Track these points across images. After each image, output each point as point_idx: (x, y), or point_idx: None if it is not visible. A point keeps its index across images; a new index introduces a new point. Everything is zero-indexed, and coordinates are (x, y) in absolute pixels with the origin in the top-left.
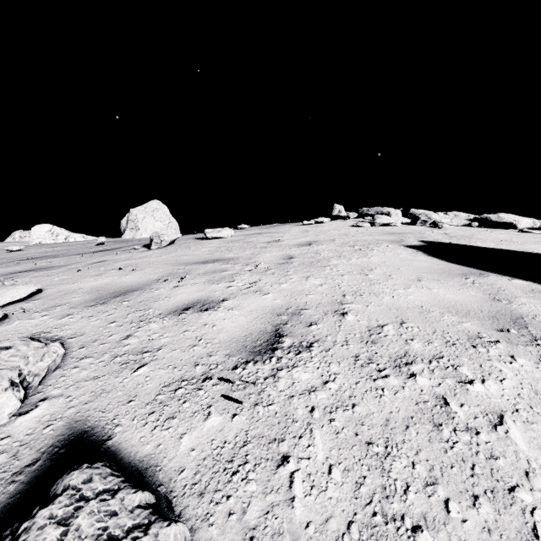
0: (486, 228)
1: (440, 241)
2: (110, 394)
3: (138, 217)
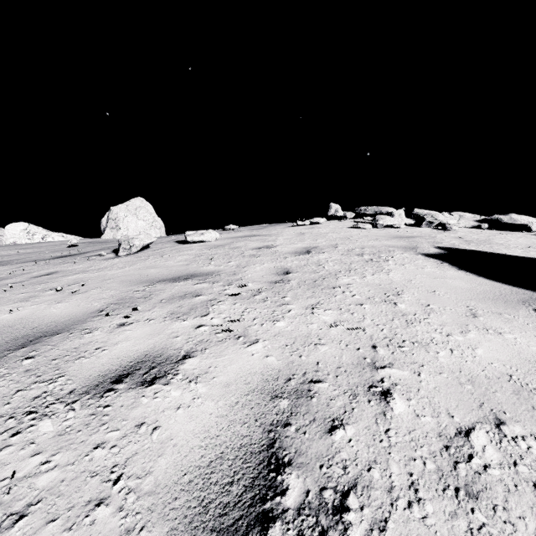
0: (497, 230)
1: (459, 247)
2: None
3: (119, 216)
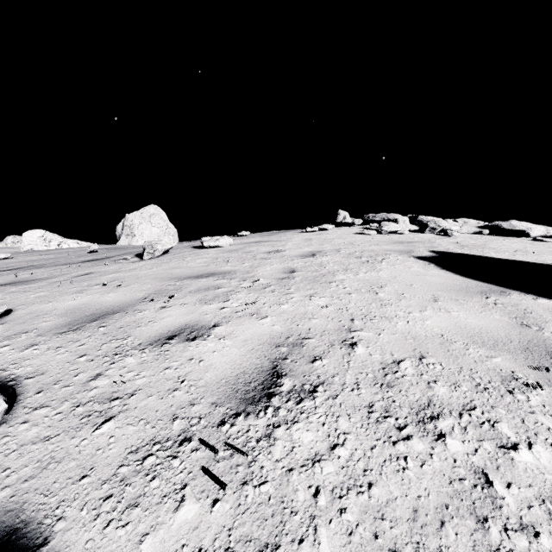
0: (497, 236)
1: (452, 251)
2: (59, 465)
3: (134, 223)
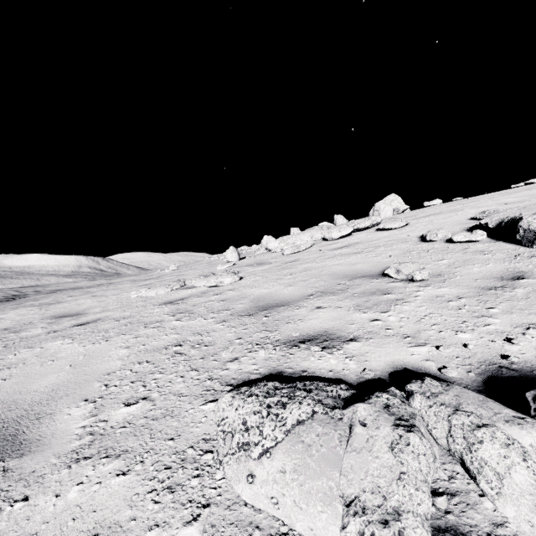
0: None
1: None
2: None
3: (380, 208)
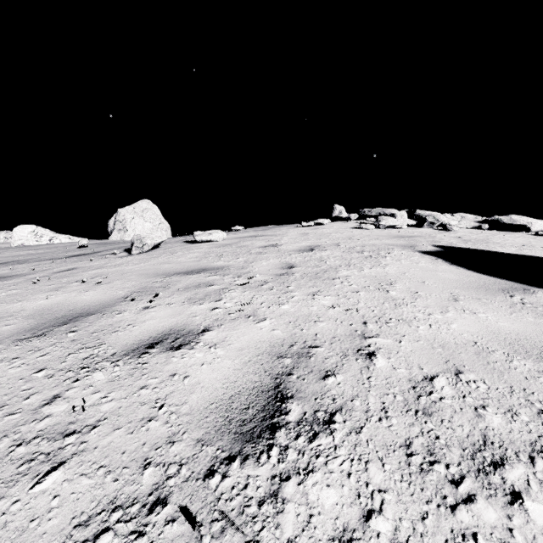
0: (497, 231)
1: (456, 246)
2: None
3: (126, 218)
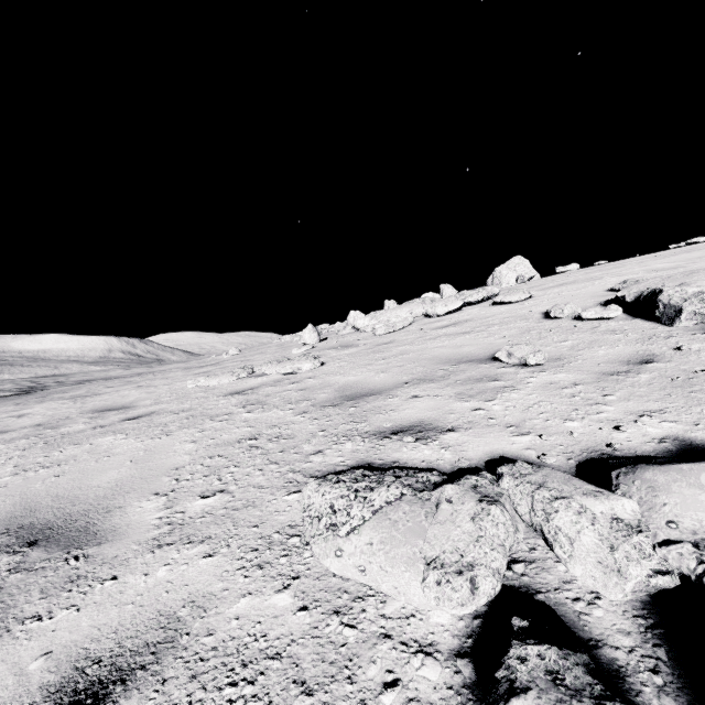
0: None
1: None
2: None
3: (501, 274)
